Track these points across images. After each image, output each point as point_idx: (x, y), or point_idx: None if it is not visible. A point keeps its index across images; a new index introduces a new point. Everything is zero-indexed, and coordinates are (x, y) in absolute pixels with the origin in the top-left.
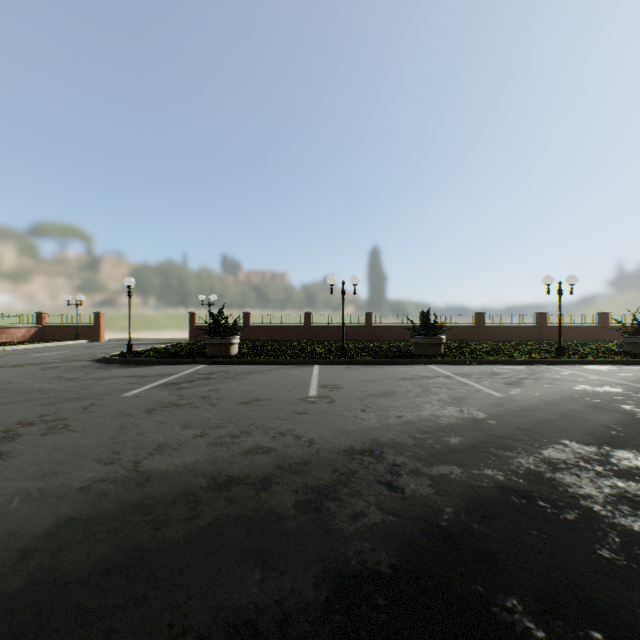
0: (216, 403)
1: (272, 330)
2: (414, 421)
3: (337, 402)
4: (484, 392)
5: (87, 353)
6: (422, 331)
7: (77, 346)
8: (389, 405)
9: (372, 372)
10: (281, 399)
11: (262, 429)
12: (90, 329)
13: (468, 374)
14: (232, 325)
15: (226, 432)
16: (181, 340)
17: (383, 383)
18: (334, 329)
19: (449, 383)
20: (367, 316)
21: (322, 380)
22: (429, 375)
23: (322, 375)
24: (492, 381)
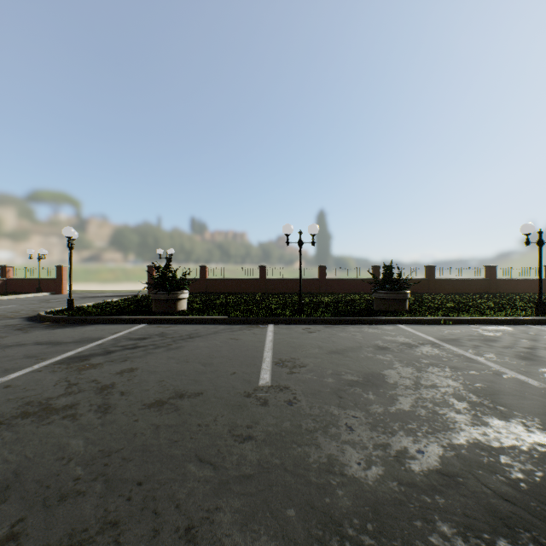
0: (112, 405)
1: (228, 283)
2: (458, 471)
3: (302, 402)
4: (509, 377)
5: (32, 308)
6: (386, 285)
7: (33, 299)
8: (387, 412)
9: (337, 336)
10: (216, 394)
11: (152, 509)
12: (52, 282)
13: (456, 340)
14: (180, 279)
15: (67, 525)
16: (141, 292)
17: (358, 357)
18: (288, 282)
19: (445, 357)
20: (320, 269)
21: (278, 350)
22: (409, 341)
23: (277, 341)
24: (498, 353)
